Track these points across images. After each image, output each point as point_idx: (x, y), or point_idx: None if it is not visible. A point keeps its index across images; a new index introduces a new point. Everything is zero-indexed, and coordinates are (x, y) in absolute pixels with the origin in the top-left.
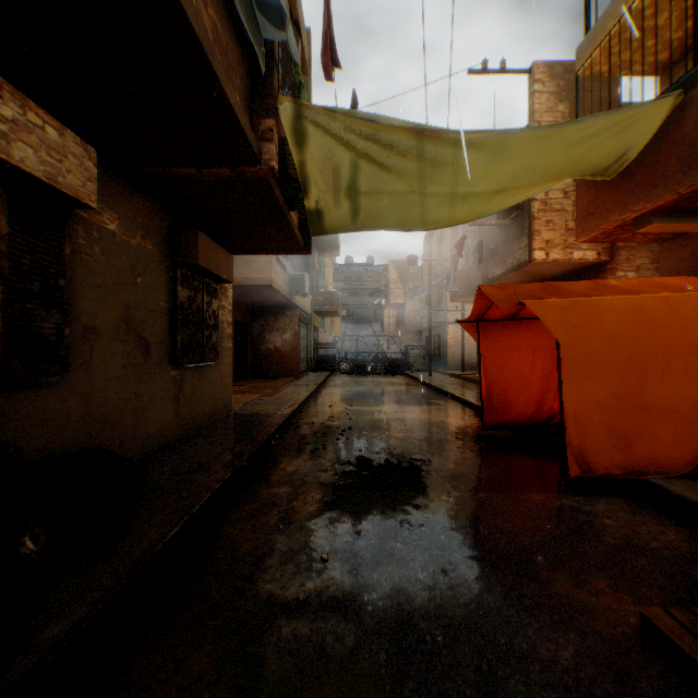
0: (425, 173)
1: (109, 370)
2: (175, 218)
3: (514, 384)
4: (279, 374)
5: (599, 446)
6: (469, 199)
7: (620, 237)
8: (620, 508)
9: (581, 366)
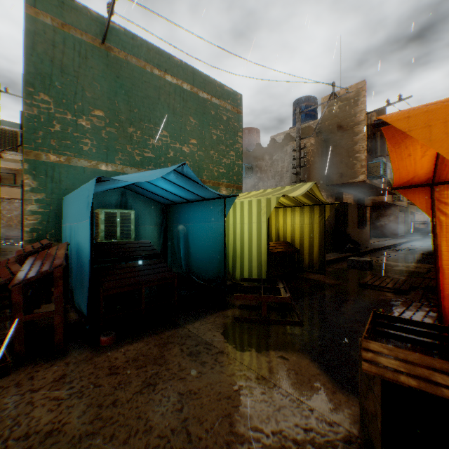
0: None
1: (350, 228)
2: (357, 195)
3: None
4: (386, 236)
5: None
6: None
7: None
8: None
9: None
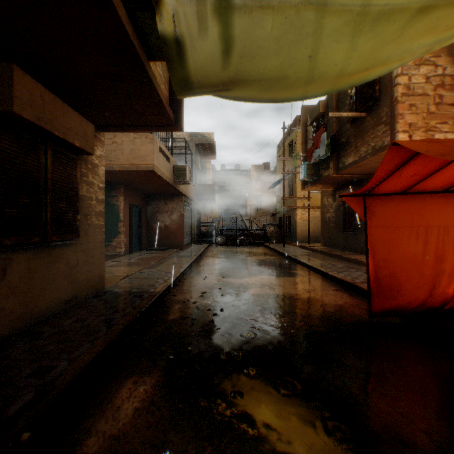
0: None
1: None
2: None
3: (403, 265)
4: (168, 246)
5: None
6: (380, 24)
7: None
8: None
9: None
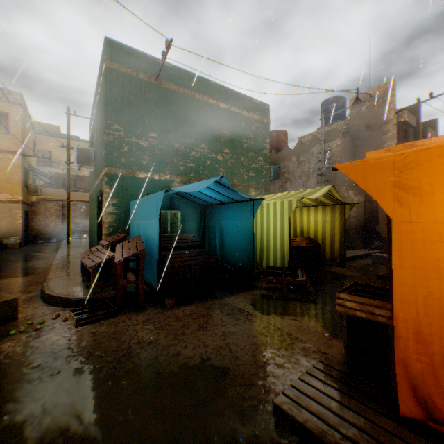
0: None
1: (380, 226)
2: None
3: None
4: None
5: None
6: None
7: None
8: None
9: None
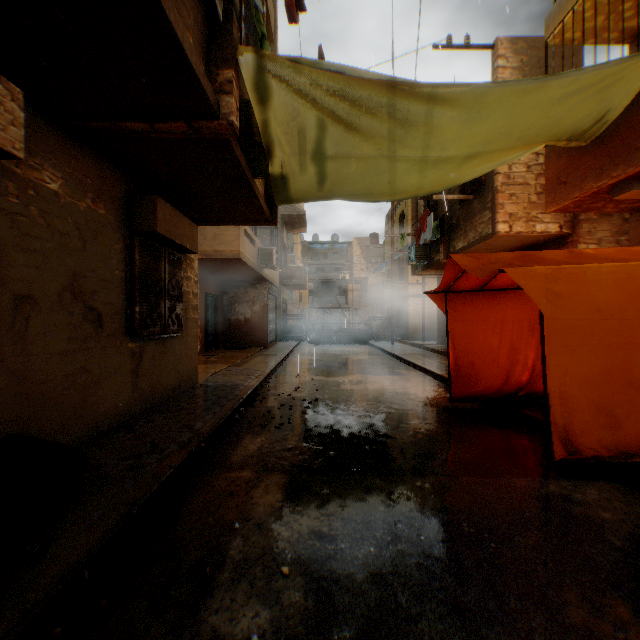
0: (396, 135)
1: (50, 344)
2: (133, 184)
3: (482, 356)
4: (249, 344)
5: (585, 426)
6: (440, 164)
7: (590, 206)
8: (613, 496)
9: (566, 340)
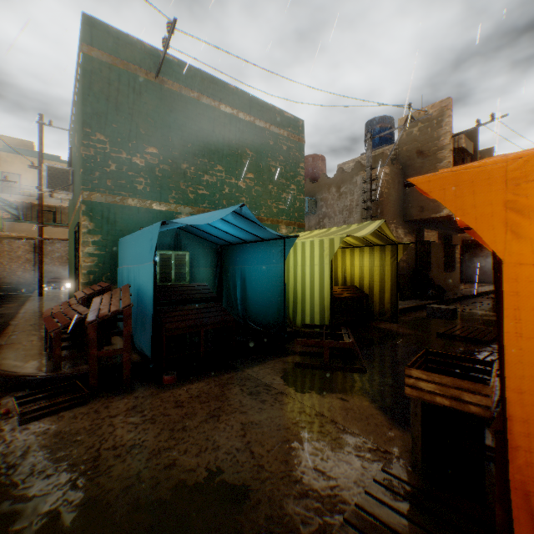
0: None
1: (433, 271)
2: (443, 232)
3: None
4: (482, 281)
5: None
6: None
7: None
8: None
9: None
